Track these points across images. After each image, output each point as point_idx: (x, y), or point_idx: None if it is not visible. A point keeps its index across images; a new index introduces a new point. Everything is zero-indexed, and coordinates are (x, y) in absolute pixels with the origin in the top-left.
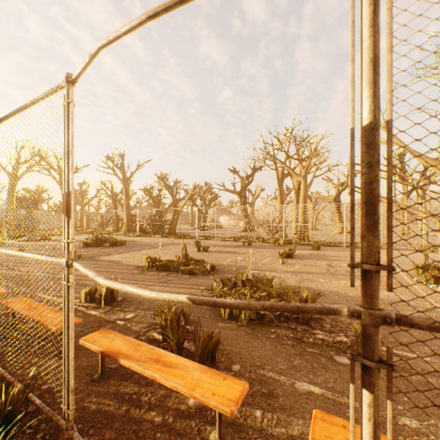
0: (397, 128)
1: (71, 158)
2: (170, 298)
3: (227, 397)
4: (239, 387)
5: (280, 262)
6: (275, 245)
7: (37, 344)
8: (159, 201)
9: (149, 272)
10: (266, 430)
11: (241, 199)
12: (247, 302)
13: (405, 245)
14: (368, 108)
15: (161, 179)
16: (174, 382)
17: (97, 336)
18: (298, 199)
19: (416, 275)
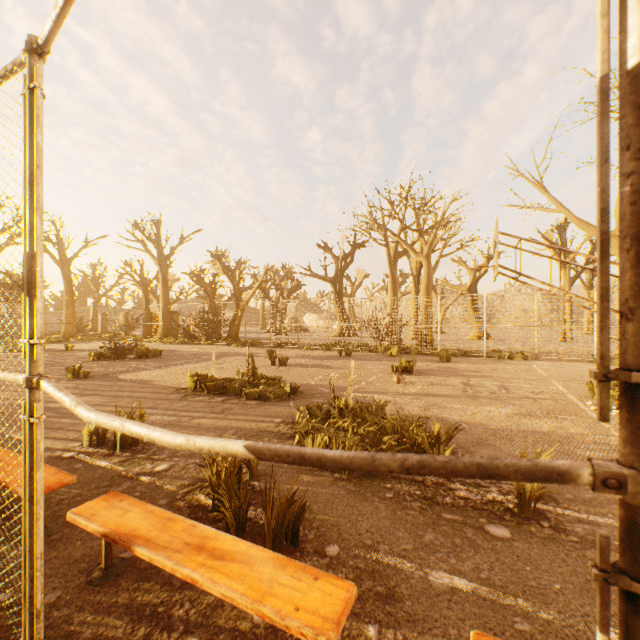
0: None
1: (37, 190)
2: (211, 446)
3: (321, 613)
4: (341, 593)
5: (394, 380)
6: (385, 355)
7: None
8: (213, 291)
9: (196, 397)
10: None
11: (336, 289)
12: (368, 455)
13: (569, 355)
14: None
15: (216, 258)
16: (228, 588)
17: (100, 506)
18: (417, 288)
19: (591, 397)
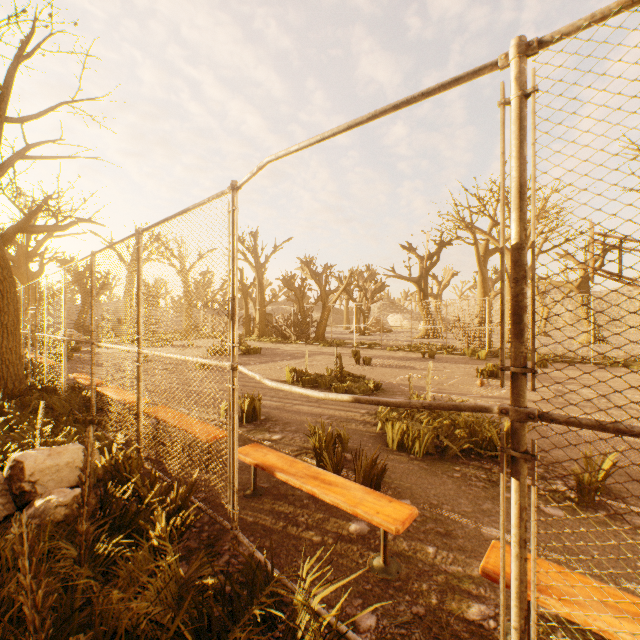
0: (539, 249)
1: (236, 264)
2: (336, 397)
3: (393, 516)
4: (406, 510)
5: (477, 383)
6: (472, 358)
7: (200, 447)
8: (302, 295)
9: None
10: (439, 565)
11: (420, 290)
12: (407, 401)
13: None
14: (514, 230)
15: (305, 265)
16: (335, 498)
17: (249, 450)
18: None
19: None
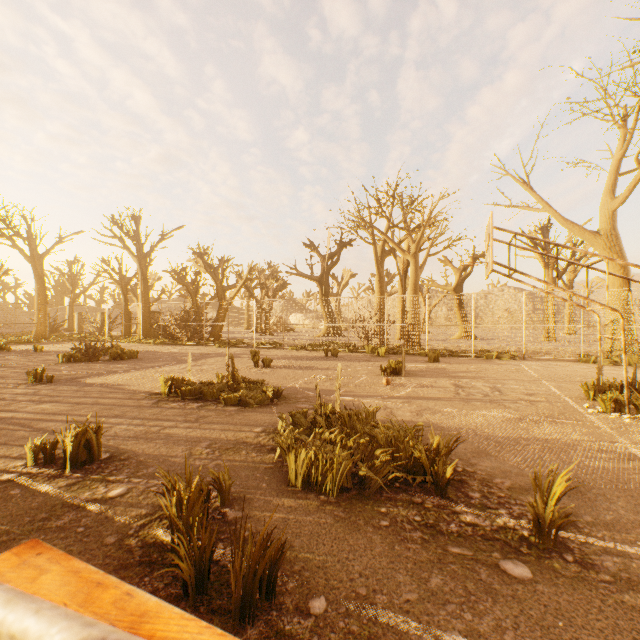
0: None
1: None
2: None
3: None
4: None
5: (383, 382)
6: (373, 355)
7: None
8: (195, 290)
9: (169, 403)
10: None
11: (322, 288)
12: None
13: (555, 354)
14: None
15: (198, 256)
16: None
17: (6, 565)
18: (404, 288)
19: (585, 398)
